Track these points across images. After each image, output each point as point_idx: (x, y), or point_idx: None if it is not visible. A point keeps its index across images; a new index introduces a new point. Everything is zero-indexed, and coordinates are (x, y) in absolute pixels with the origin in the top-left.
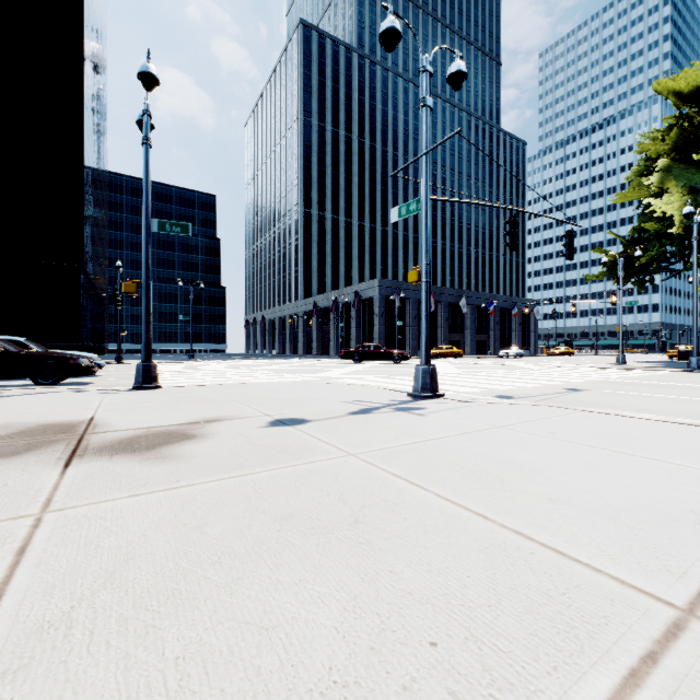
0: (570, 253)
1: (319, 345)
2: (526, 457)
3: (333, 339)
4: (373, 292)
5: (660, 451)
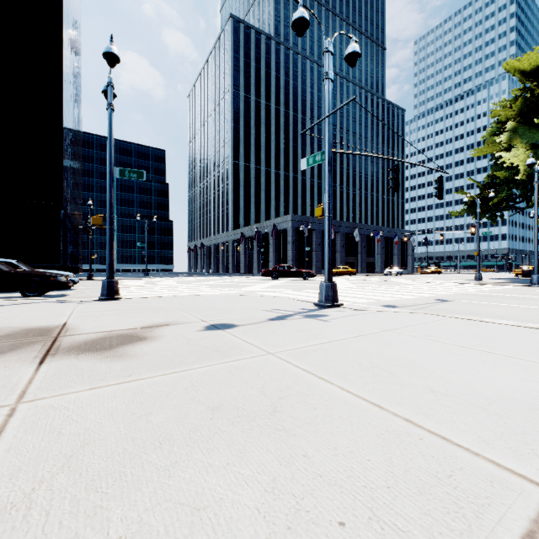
0: (440, 194)
1: (245, 265)
2: (410, 356)
3: (255, 261)
4: (287, 225)
5: (516, 350)
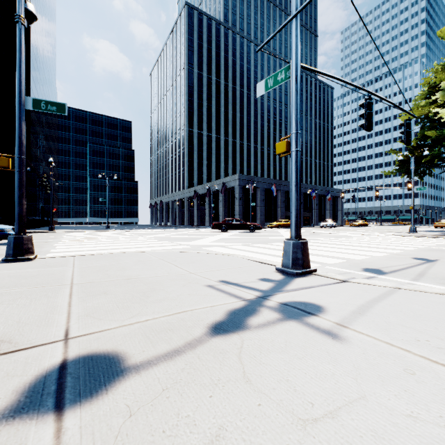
0: (408, 138)
1: (198, 219)
2: None
3: (207, 215)
4: (234, 183)
5: None
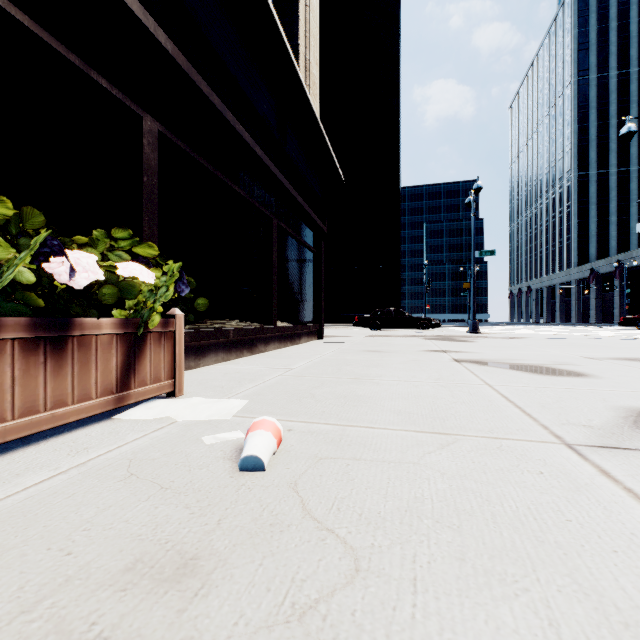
0: None
1: (598, 313)
2: None
3: (616, 306)
4: None
5: None
